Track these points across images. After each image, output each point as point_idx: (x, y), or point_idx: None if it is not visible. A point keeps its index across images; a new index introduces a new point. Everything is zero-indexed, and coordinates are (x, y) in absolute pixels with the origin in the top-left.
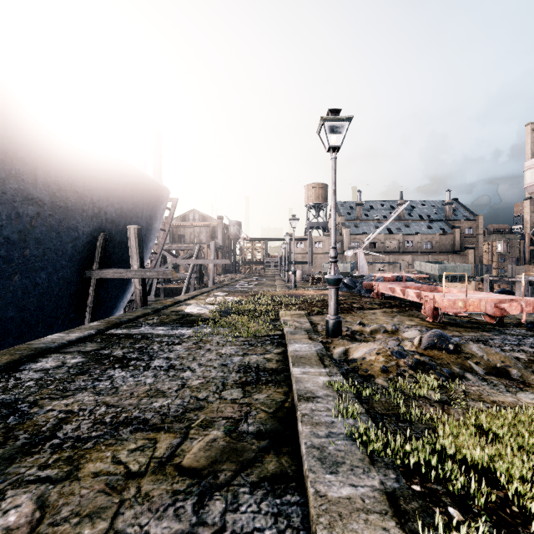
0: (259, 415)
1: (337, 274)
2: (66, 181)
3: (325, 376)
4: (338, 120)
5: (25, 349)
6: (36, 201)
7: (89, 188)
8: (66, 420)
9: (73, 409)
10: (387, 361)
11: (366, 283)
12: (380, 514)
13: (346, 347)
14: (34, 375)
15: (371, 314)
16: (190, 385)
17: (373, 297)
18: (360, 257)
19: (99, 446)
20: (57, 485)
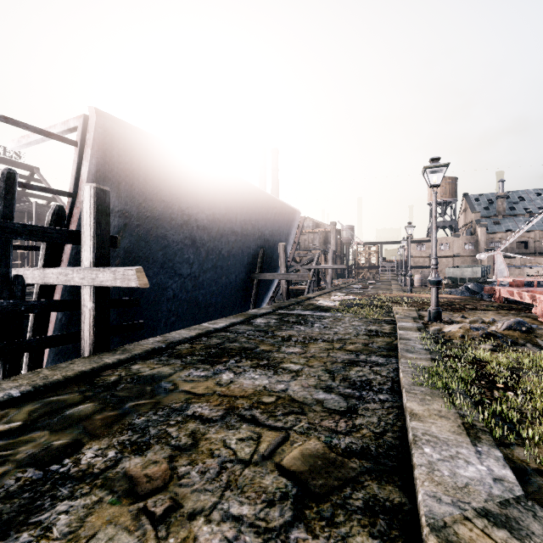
0: (378, 344)
1: (437, 277)
2: (248, 218)
3: (418, 335)
4: (437, 167)
5: (247, 314)
6: (235, 233)
7: (257, 221)
8: (291, 336)
9: (291, 334)
10: (465, 332)
11: (488, 287)
12: (426, 360)
13: (441, 327)
14: (261, 324)
15: (482, 313)
16: (339, 333)
17: (494, 301)
18: (498, 260)
19: (311, 343)
20: (304, 347)
